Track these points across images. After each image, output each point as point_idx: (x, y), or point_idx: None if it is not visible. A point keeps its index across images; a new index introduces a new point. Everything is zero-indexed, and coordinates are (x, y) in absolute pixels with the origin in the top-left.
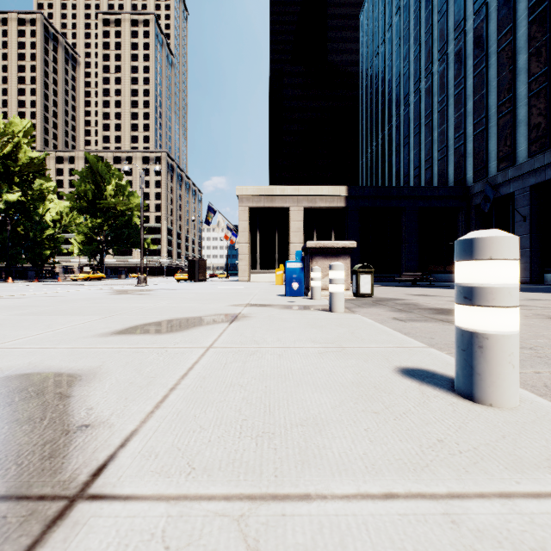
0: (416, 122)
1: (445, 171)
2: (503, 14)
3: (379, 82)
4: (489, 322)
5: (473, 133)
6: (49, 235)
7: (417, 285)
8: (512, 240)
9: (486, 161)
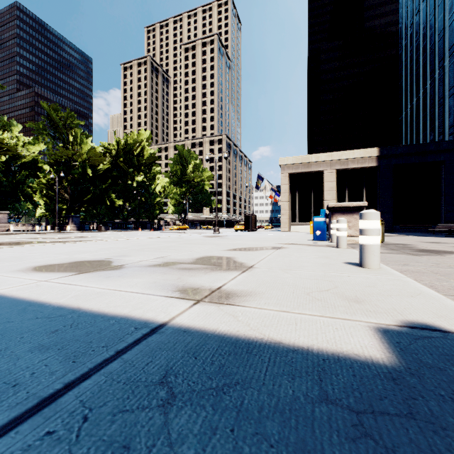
0: None
1: None
2: None
3: (419, 38)
4: (365, 240)
5: None
6: (158, 201)
7: (449, 235)
8: (374, 213)
9: None
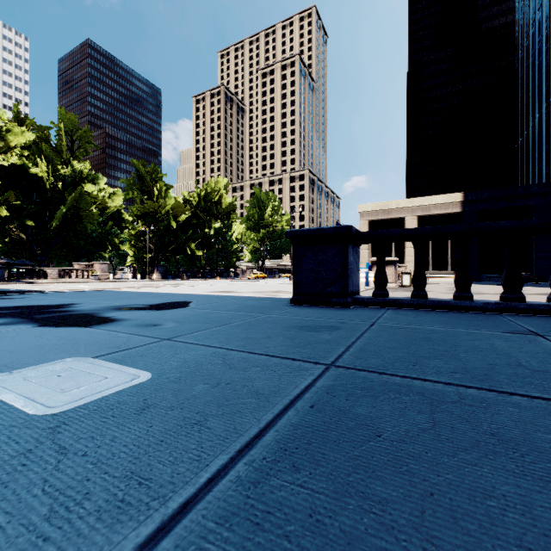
0: None
1: None
2: None
3: (535, 53)
4: None
5: None
6: (234, 249)
7: None
8: None
9: None
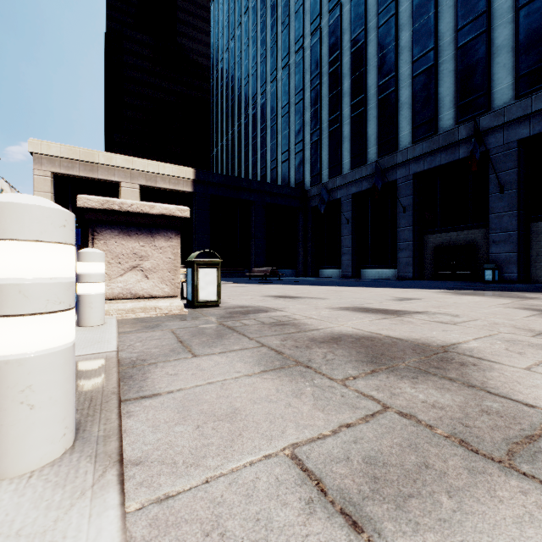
0: (263, 123)
1: (288, 174)
2: (333, 40)
3: (229, 77)
4: None
5: (310, 142)
6: None
7: (268, 281)
8: None
9: (320, 168)
